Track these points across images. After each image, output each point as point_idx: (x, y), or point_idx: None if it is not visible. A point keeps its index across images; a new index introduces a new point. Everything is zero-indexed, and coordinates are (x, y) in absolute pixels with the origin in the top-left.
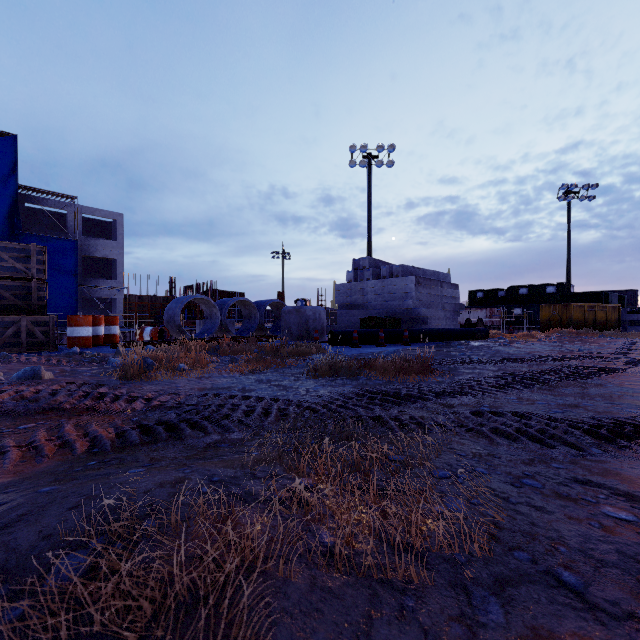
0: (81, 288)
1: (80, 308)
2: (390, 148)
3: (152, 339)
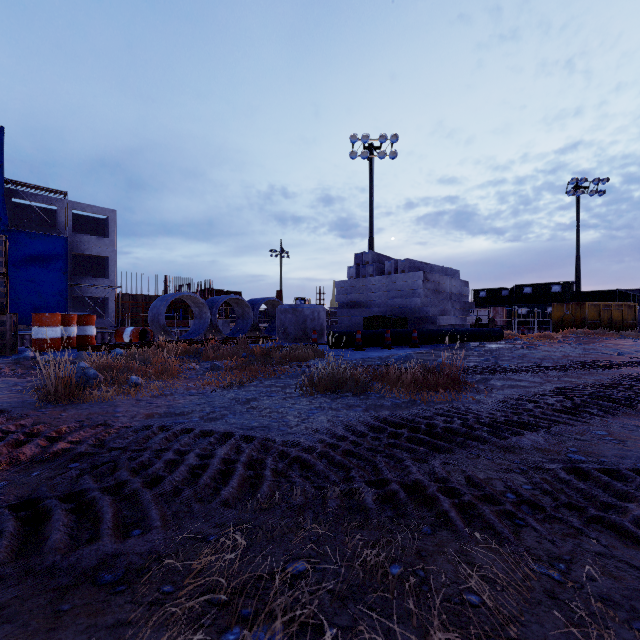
0: (72, 287)
1: (71, 307)
2: (393, 138)
3: (131, 341)
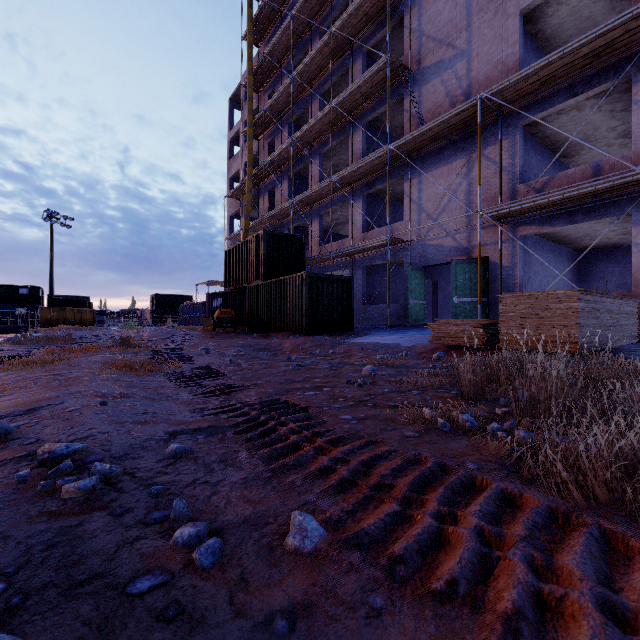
0: None
1: None
2: None
3: None
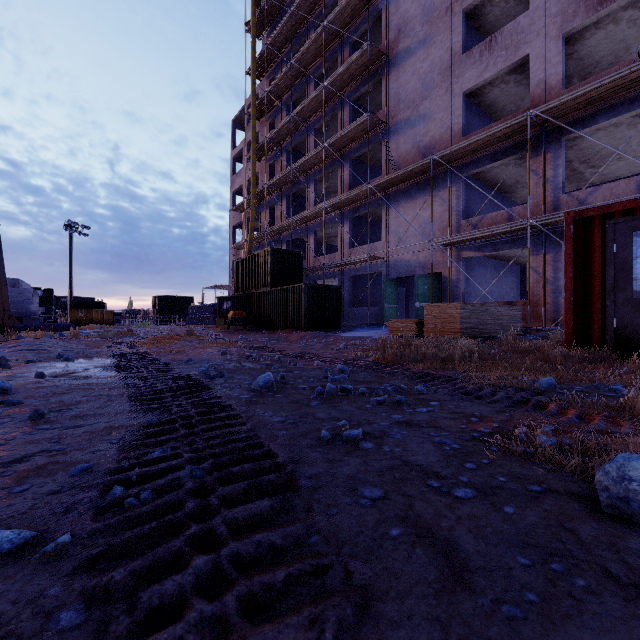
0: None
1: None
2: None
3: None
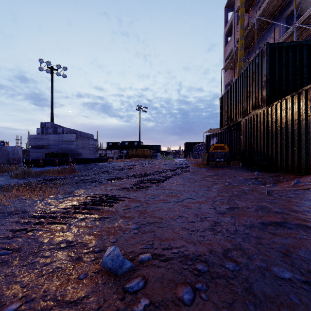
0: None
1: None
2: (64, 68)
3: None
